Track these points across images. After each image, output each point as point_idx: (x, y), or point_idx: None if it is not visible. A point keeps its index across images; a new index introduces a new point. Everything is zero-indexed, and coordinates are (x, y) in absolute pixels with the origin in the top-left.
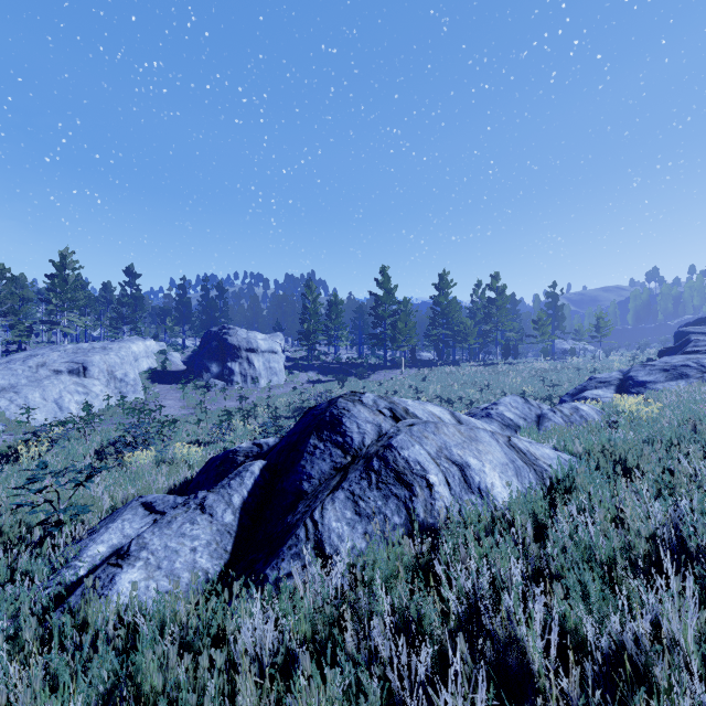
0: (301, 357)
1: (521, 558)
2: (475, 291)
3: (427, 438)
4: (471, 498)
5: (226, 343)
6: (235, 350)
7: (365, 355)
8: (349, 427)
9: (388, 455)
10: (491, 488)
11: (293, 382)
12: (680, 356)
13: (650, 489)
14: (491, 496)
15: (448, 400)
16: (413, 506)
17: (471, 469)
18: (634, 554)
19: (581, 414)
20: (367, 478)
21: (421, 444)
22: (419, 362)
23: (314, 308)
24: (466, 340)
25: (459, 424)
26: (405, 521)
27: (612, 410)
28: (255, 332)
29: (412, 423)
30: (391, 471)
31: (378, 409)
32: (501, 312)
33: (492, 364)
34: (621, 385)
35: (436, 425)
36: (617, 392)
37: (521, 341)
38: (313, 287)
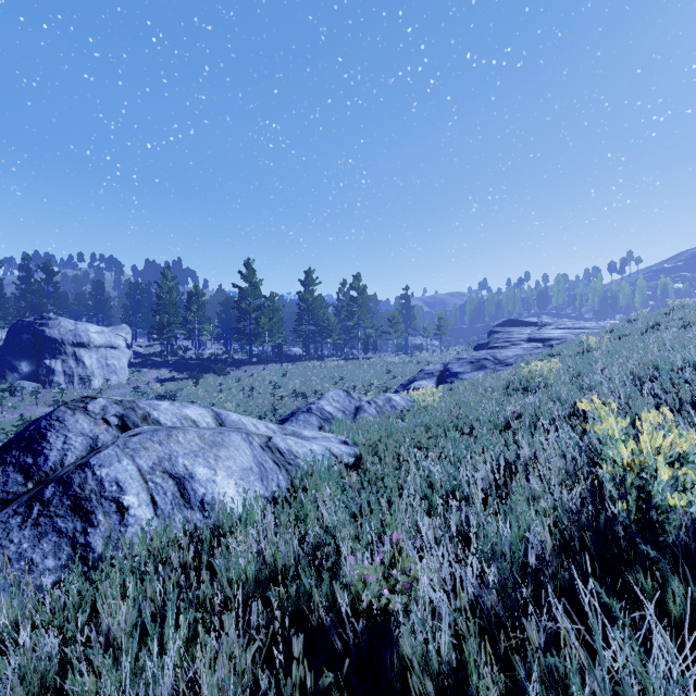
0: (155, 353)
1: (130, 603)
2: (341, 290)
3: (147, 449)
4: (187, 514)
5: (43, 336)
6: (56, 344)
7: (233, 350)
8: (51, 443)
9: (76, 476)
10: (216, 499)
11: (139, 381)
12: (484, 351)
13: (354, 484)
14: (217, 509)
15: (302, 395)
16: (86, 540)
17: (195, 480)
18: (274, 569)
19: (393, 404)
20: (26, 512)
21: (135, 457)
22: (286, 357)
23: (171, 298)
24: (330, 336)
25: (219, 427)
26: (66, 562)
27: (422, 399)
28: (87, 324)
29: (139, 431)
30: (68, 498)
31: (104, 418)
32: (362, 310)
33: (353, 359)
34: (441, 376)
35: (170, 432)
36: (437, 382)
37: (380, 337)
38: (169, 275)
